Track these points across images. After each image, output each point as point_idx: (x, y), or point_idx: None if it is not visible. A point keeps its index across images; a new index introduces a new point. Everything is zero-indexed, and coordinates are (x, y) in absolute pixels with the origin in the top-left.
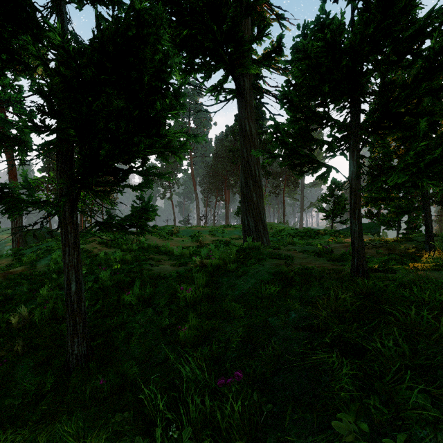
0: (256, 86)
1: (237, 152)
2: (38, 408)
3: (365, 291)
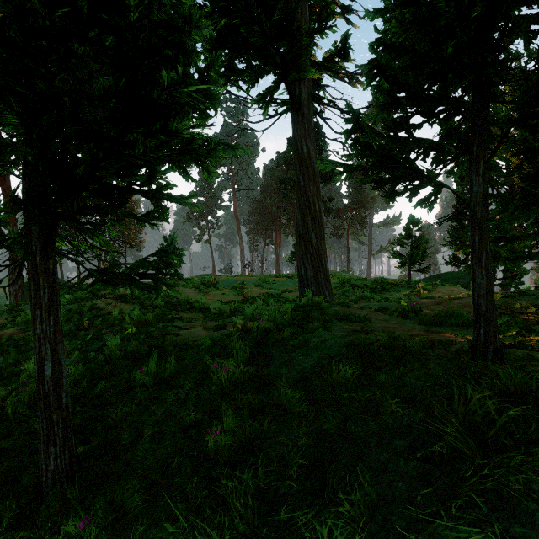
0: (316, 97)
1: (290, 184)
2: None
3: (513, 387)
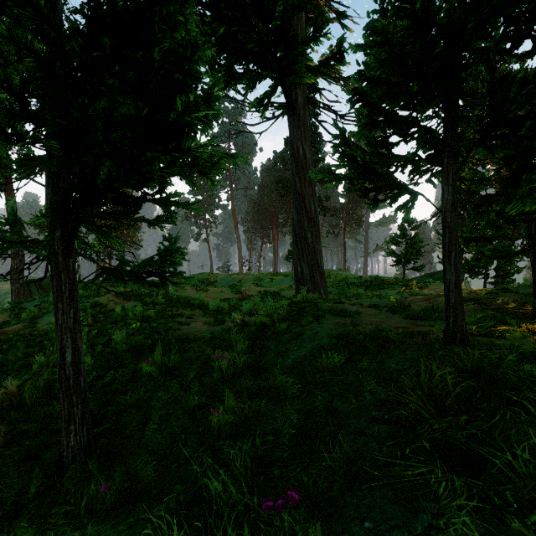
0: (311, 100)
1: (287, 184)
2: (16, 524)
3: (470, 365)
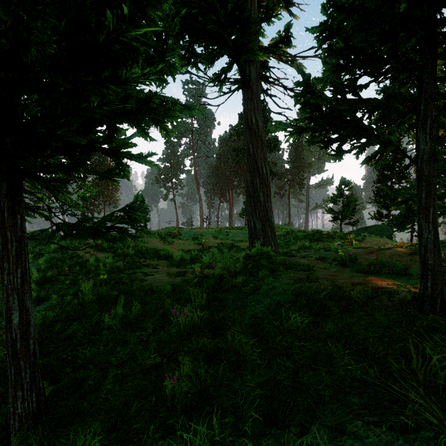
0: (263, 76)
1: (241, 152)
2: None
3: None
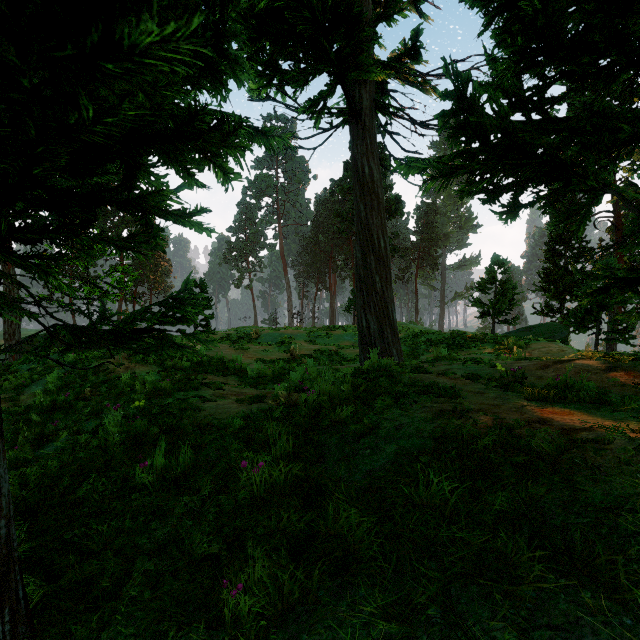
0: (380, 104)
1: (347, 217)
2: None
3: None
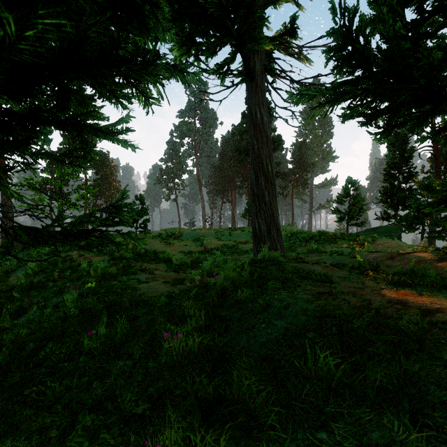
0: (268, 68)
1: (244, 151)
2: None
3: None
